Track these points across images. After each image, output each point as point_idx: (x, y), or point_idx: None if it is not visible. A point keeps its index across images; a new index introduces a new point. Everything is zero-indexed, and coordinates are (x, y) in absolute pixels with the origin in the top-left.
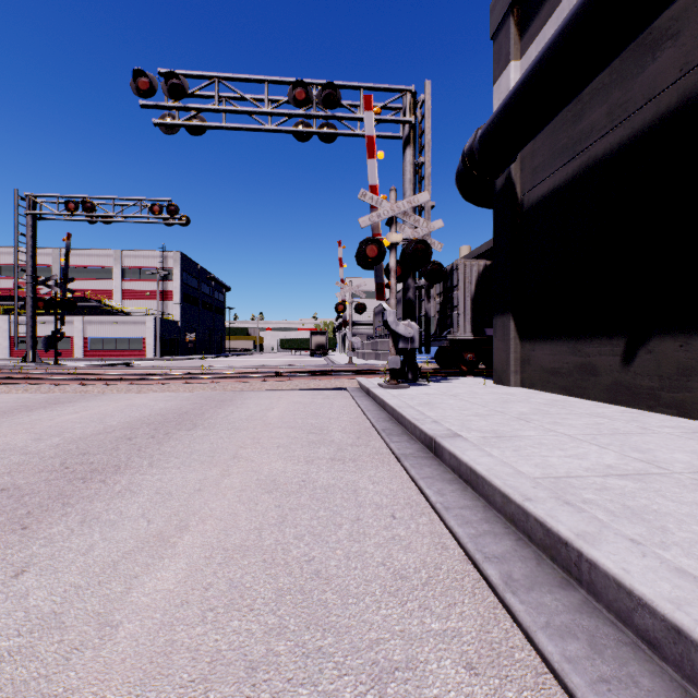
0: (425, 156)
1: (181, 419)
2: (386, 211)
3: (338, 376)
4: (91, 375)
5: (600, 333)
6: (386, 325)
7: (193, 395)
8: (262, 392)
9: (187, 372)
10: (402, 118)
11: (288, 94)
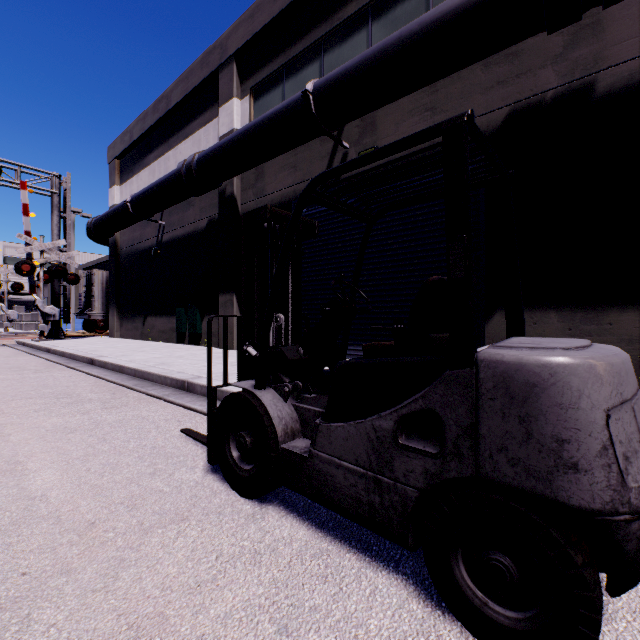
0: (68, 214)
1: None
2: (37, 246)
3: None
4: None
5: (139, 314)
6: (38, 307)
7: None
8: None
9: None
10: (51, 190)
11: None
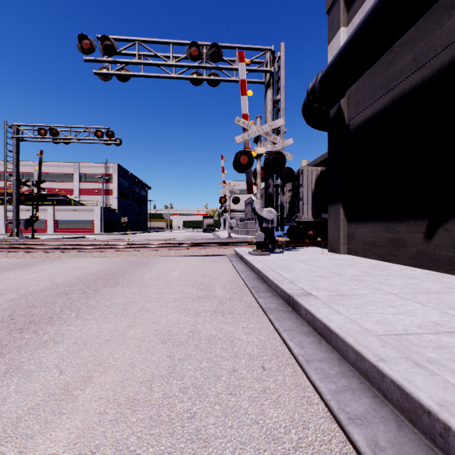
0: (281, 95)
1: (108, 278)
2: (254, 131)
3: (221, 246)
4: (53, 245)
5: (407, 216)
6: (254, 211)
7: (120, 259)
8: (168, 257)
9: (119, 243)
10: (265, 68)
11: (186, 51)
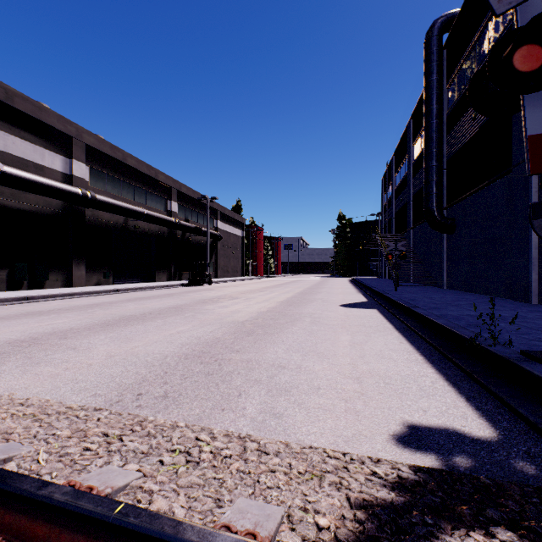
0: None
1: (21, 315)
2: None
3: None
4: None
5: None
6: None
7: None
8: None
9: None
10: None
11: None
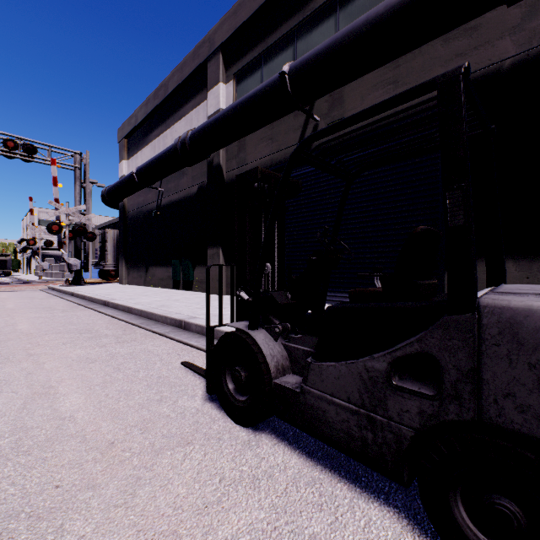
0: (87, 184)
1: None
2: (64, 211)
3: (34, 284)
4: None
5: (143, 265)
6: (64, 259)
7: None
8: None
9: None
10: (74, 165)
11: (3, 142)
